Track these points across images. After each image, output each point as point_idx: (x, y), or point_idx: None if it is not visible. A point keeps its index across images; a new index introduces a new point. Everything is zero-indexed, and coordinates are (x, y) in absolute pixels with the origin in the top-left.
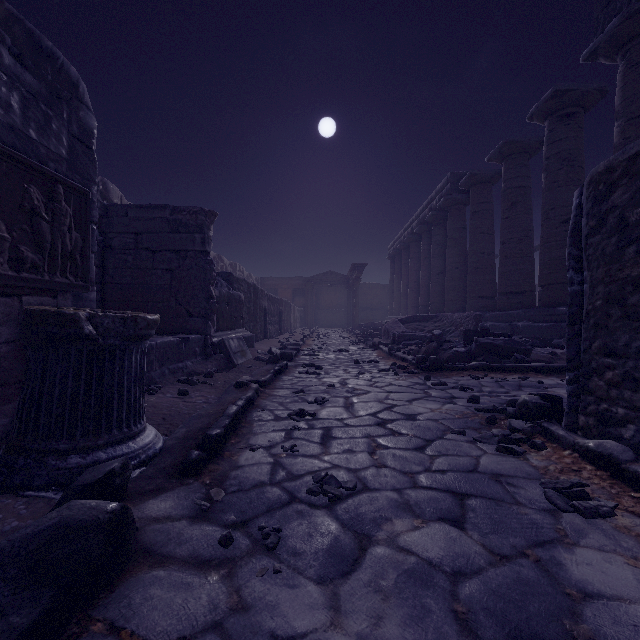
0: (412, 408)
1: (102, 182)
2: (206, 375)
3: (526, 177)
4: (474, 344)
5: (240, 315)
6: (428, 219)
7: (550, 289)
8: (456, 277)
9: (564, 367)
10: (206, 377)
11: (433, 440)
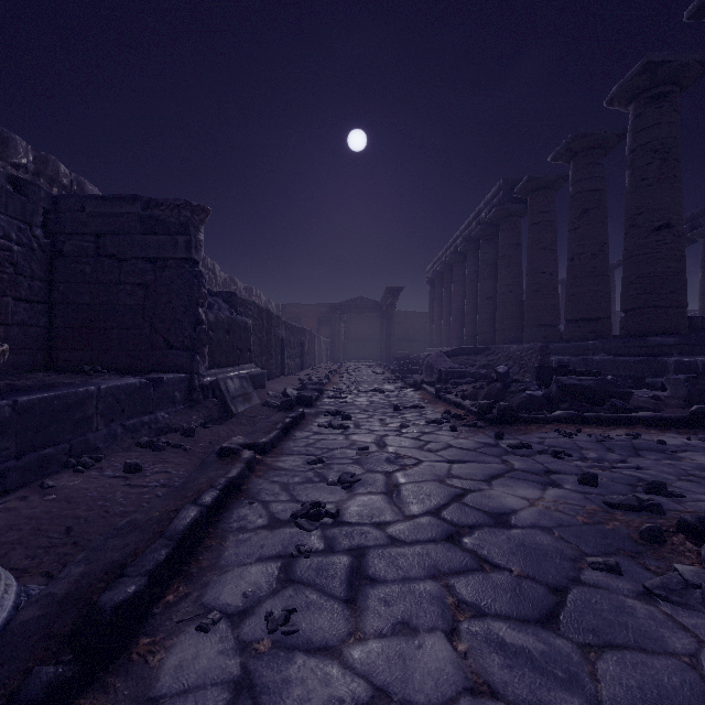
0: (496, 498)
1: (77, 181)
2: (184, 433)
3: (600, 178)
4: (555, 386)
5: (247, 347)
6: (475, 235)
7: (637, 314)
8: (510, 302)
9: (684, 418)
10: (184, 435)
11: (564, 588)
